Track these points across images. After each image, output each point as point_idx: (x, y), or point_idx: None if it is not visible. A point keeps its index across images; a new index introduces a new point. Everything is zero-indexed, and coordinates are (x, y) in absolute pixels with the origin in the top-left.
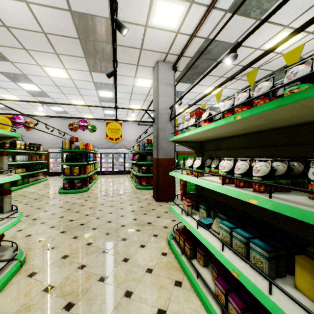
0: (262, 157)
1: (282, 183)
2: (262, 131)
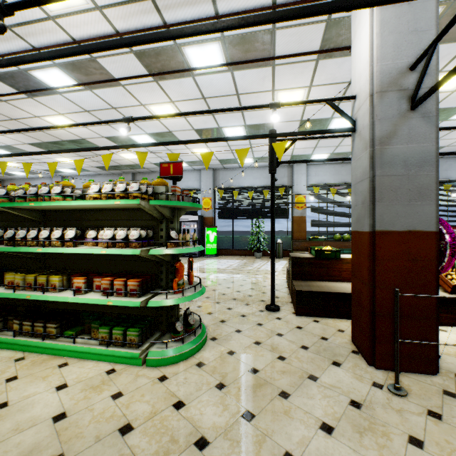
0: (2, 227)
1: (1, 241)
2: (2, 211)
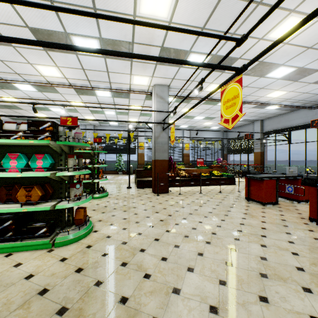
0: None
1: None
2: None
